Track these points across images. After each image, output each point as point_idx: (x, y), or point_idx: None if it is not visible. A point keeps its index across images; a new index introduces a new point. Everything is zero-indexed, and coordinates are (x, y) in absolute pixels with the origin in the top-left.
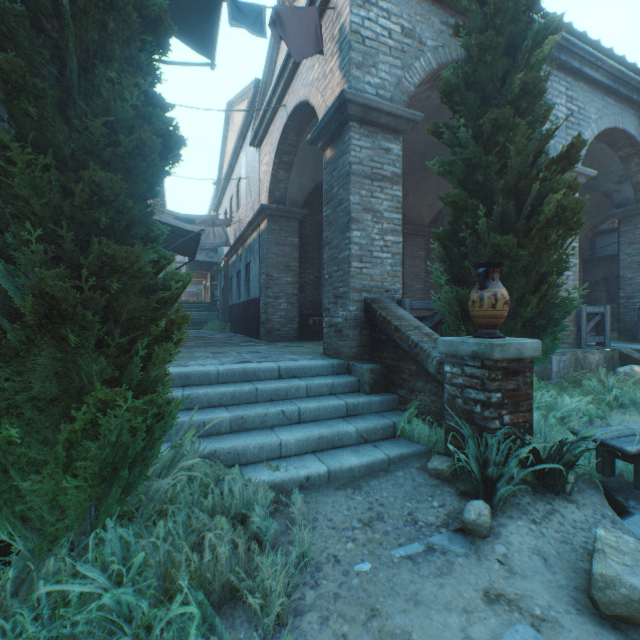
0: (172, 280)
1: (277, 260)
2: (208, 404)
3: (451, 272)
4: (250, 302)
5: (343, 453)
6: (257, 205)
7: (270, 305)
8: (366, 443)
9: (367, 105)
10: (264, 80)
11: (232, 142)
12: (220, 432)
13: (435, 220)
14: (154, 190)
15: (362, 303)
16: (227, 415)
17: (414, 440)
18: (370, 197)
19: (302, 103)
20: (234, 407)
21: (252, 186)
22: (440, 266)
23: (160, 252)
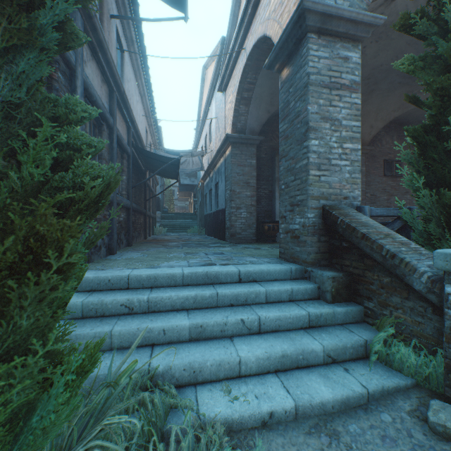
0: (82, 173)
1: (238, 178)
2: (171, 307)
3: (427, 174)
4: (218, 212)
5: (310, 378)
6: (223, 137)
7: (233, 214)
8: (334, 364)
9: (326, 12)
10: (228, 35)
11: (206, 95)
12: (179, 340)
13: (374, 140)
14: (49, 37)
15: (320, 210)
16: (186, 323)
17: (394, 367)
18: (328, 106)
19: (259, 40)
20: (195, 312)
21: (220, 123)
22: (412, 168)
23: (78, 139)
